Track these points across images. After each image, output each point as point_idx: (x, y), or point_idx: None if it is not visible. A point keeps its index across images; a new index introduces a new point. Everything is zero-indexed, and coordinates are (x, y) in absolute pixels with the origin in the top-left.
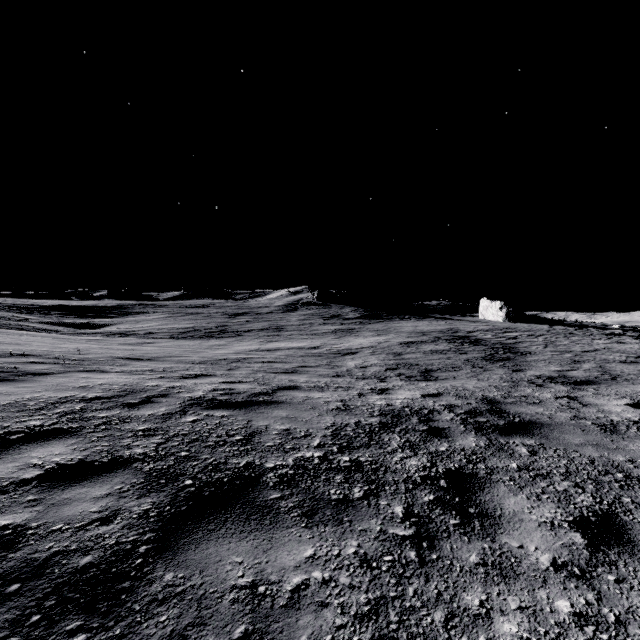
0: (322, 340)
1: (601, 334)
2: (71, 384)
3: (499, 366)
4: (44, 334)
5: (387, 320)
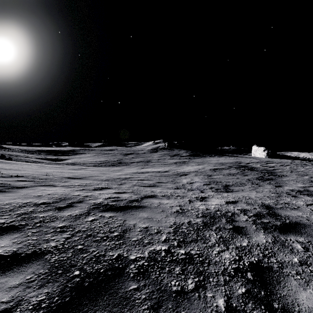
0: (169, 167)
1: None
2: (33, 194)
3: (267, 183)
4: (36, 164)
5: (203, 157)
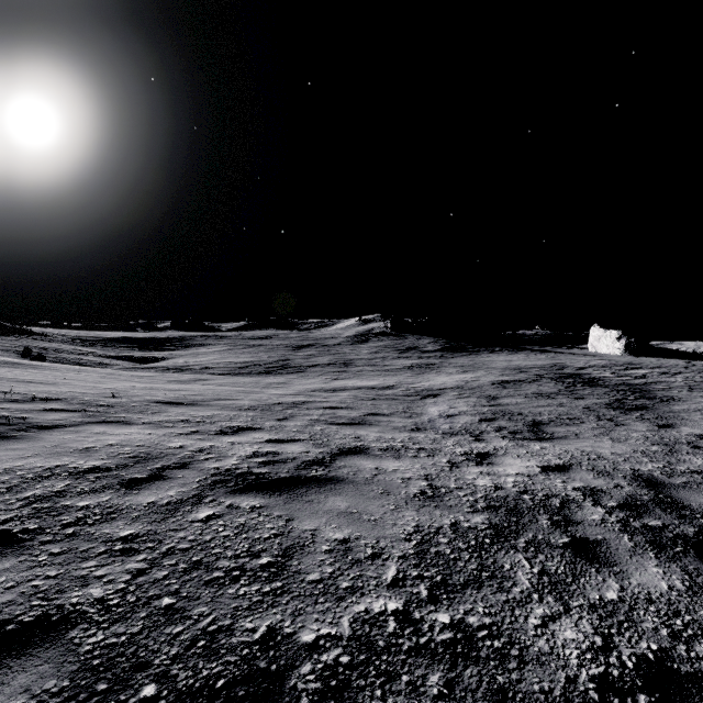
0: (396, 378)
1: None
2: (74, 444)
3: (636, 418)
4: (97, 369)
5: (473, 353)
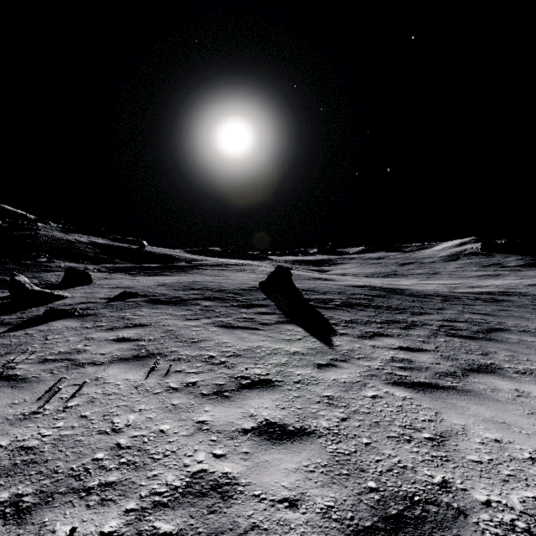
0: (463, 280)
1: None
2: (356, 283)
3: None
4: None
5: None
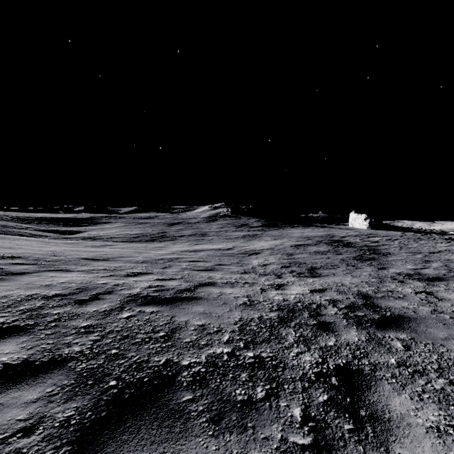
0: (234, 243)
1: (442, 239)
2: (40, 283)
3: (367, 265)
4: (36, 239)
5: (281, 228)
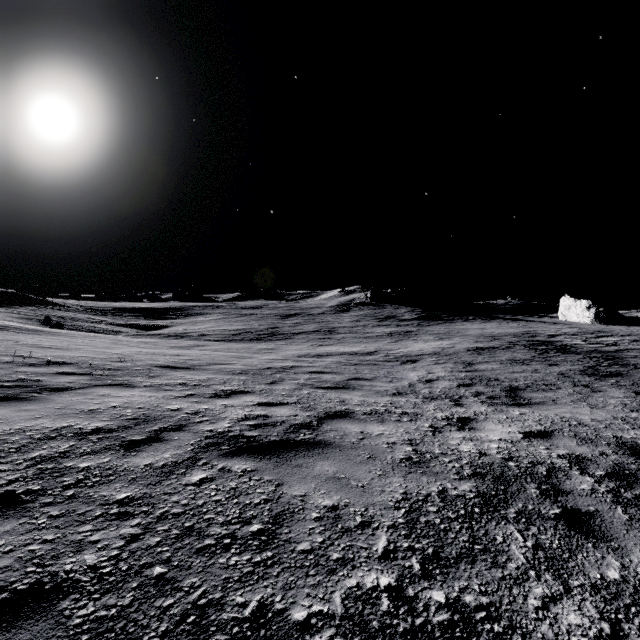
0: (377, 344)
1: None
2: (81, 406)
3: (611, 385)
4: (107, 336)
5: (448, 321)
